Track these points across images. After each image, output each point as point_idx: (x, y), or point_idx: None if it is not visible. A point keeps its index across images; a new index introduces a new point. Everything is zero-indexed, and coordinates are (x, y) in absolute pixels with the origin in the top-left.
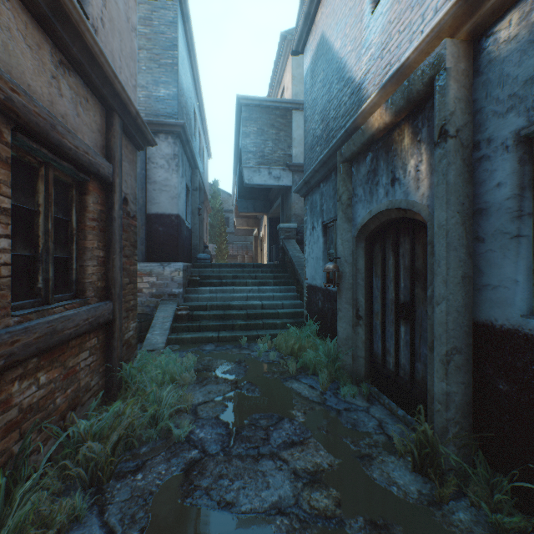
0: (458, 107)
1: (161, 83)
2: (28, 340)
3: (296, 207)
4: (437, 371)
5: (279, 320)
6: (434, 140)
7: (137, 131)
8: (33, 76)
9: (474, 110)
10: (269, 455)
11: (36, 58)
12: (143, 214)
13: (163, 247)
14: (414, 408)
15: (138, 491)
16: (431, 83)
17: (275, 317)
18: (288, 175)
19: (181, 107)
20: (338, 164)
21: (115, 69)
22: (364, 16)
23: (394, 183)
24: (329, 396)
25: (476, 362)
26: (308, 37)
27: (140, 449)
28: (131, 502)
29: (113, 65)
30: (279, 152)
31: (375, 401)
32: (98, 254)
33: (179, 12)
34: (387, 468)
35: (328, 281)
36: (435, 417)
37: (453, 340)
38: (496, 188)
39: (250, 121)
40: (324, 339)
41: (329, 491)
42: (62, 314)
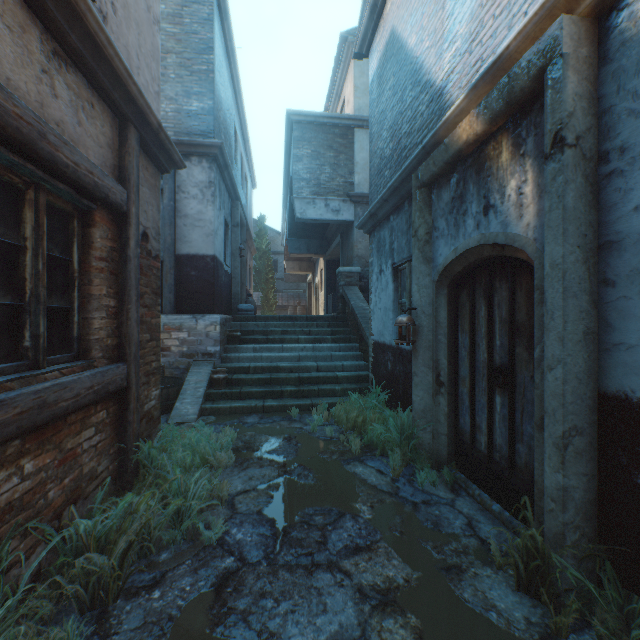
0: (579, 106)
1: (193, 95)
2: (5, 418)
3: (359, 246)
4: (550, 458)
5: (339, 386)
6: (545, 152)
7: (160, 149)
8: (15, 67)
9: (600, 110)
10: (327, 565)
11: (18, 44)
12: (171, 255)
13: (195, 295)
14: (514, 502)
15: (153, 615)
16: (541, 76)
17: (334, 382)
18: (349, 208)
19: (218, 124)
20: (413, 190)
21: (131, 69)
22: (446, 1)
23: (487, 211)
24: (402, 484)
25: (604, 447)
26: (374, 36)
27: (159, 555)
28: (143, 632)
29: (128, 64)
30: (339, 179)
31: (461, 491)
32: (108, 304)
33: (216, 7)
34: (482, 585)
35: (400, 338)
36: (547, 519)
37: (572, 418)
38: (632, 214)
39: (303, 142)
40: (394, 409)
41: (407, 617)
42: (56, 381)
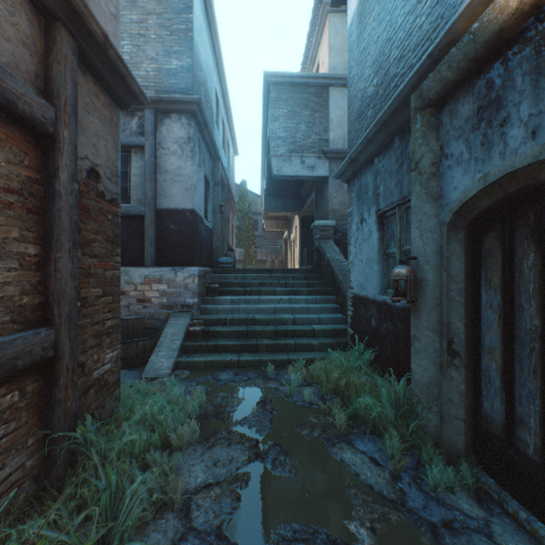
0: None
1: (173, 54)
2: None
3: (334, 201)
4: None
5: (316, 340)
6: None
7: (113, 74)
8: None
9: None
10: None
11: None
12: (152, 210)
13: (175, 248)
14: None
15: None
16: None
17: (310, 335)
18: (324, 164)
19: (198, 83)
20: (413, 114)
21: None
22: None
23: None
24: (407, 486)
25: None
26: None
27: None
28: None
29: None
30: (314, 137)
31: (493, 505)
32: (23, 251)
33: None
34: None
35: (396, 294)
36: None
37: None
38: None
39: (279, 102)
40: (380, 371)
41: None
42: None
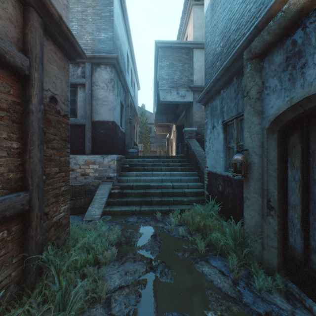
0: None
1: (102, 30)
2: None
3: (196, 116)
4: None
5: (186, 198)
6: None
7: (65, 40)
8: None
9: None
10: None
11: None
12: (89, 121)
13: (103, 144)
14: None
15: None
16: None
17: (182, 195)
18: (190, 94)
19: (116, 47)
20: (245, 62)
21: None
22: None
23: None
24: (242, 288)
25: None
26: None
27: None
28: None
29: None
30: (184, 78)
31: (296, 302)
32: (10, 145)
33: None
34: None
35: (235, 171)
36: None
37: None
38: None
39: (164, 58)
40: (224, 217)
41: None
42: None
